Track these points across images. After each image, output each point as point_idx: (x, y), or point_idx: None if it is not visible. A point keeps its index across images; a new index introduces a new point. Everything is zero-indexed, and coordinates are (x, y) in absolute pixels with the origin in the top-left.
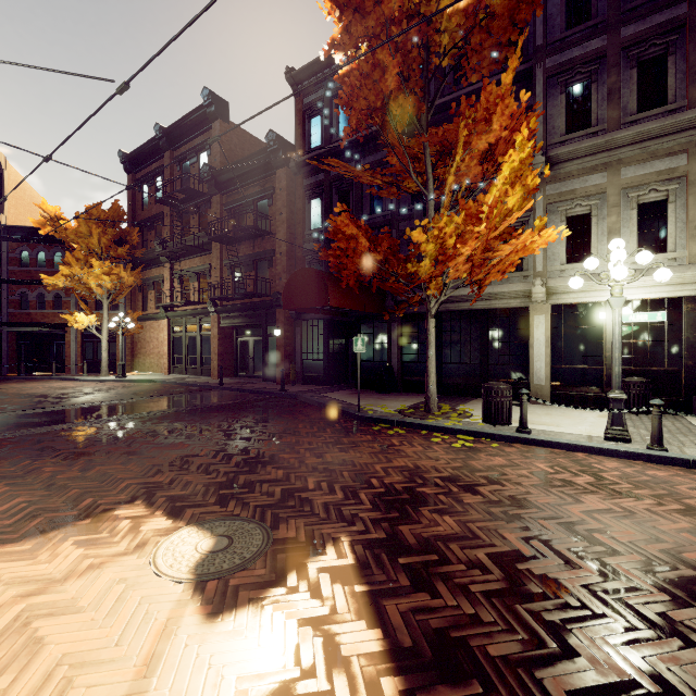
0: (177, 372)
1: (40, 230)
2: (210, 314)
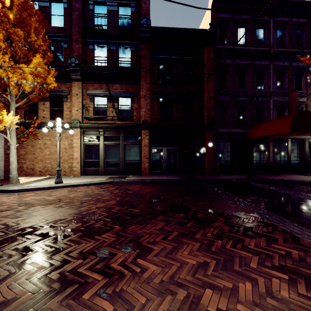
0: (90, 173)
1: None
2: (141, 129)
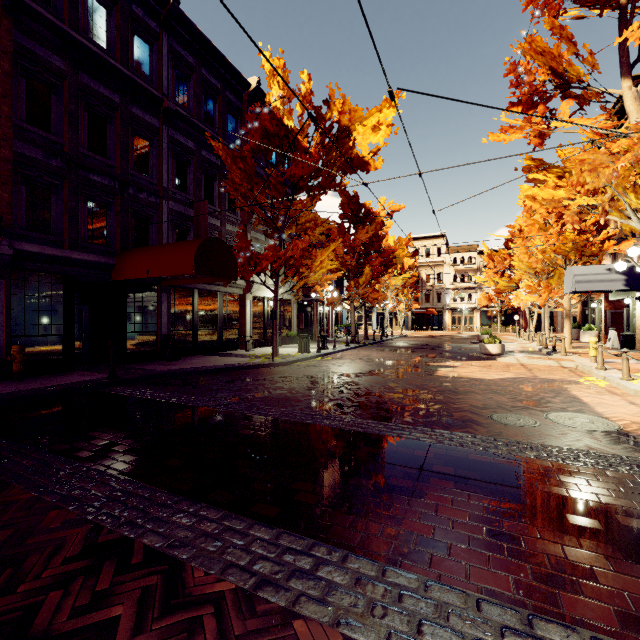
0: None
1: None
2: None
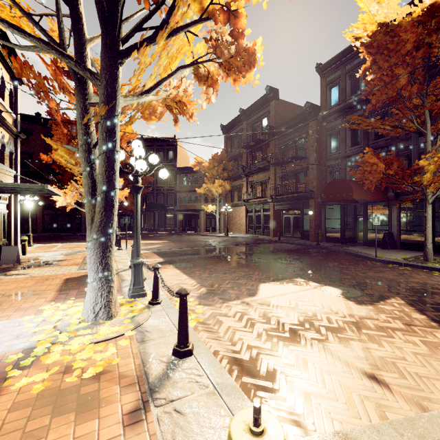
0: (250, 233)
1: (190, 167)
2: (269, 203)
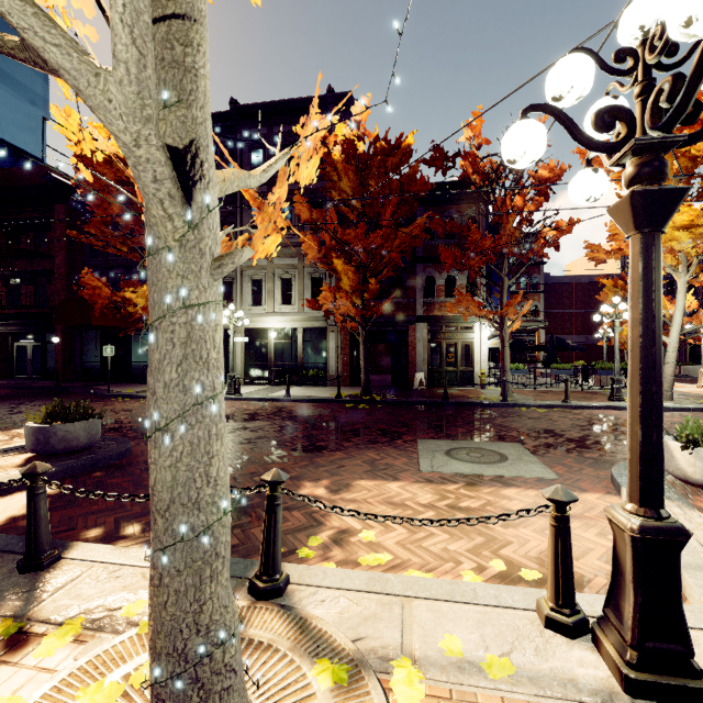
0: None
1: None
2: None
